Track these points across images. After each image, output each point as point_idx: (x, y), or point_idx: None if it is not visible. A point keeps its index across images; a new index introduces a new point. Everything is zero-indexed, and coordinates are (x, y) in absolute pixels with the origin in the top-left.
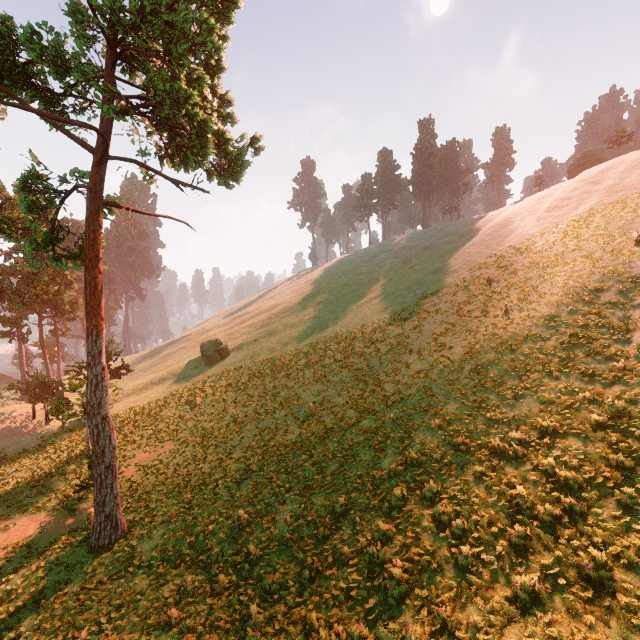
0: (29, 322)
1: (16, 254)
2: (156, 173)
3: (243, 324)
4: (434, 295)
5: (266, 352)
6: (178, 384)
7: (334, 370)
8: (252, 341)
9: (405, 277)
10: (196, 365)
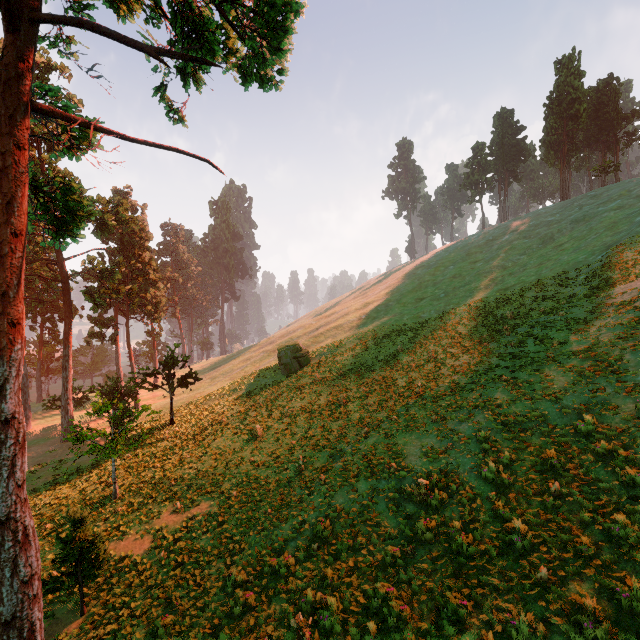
0: (117, 323)
1: (111, 256)
2: (121, 40)
3: (329, 325)
4: (634, 279)
5: (353, 362)
6: (249, 397)
7: (460, 407)
8: (337, 347)
9: (549, 260)
10: (272, 374)
